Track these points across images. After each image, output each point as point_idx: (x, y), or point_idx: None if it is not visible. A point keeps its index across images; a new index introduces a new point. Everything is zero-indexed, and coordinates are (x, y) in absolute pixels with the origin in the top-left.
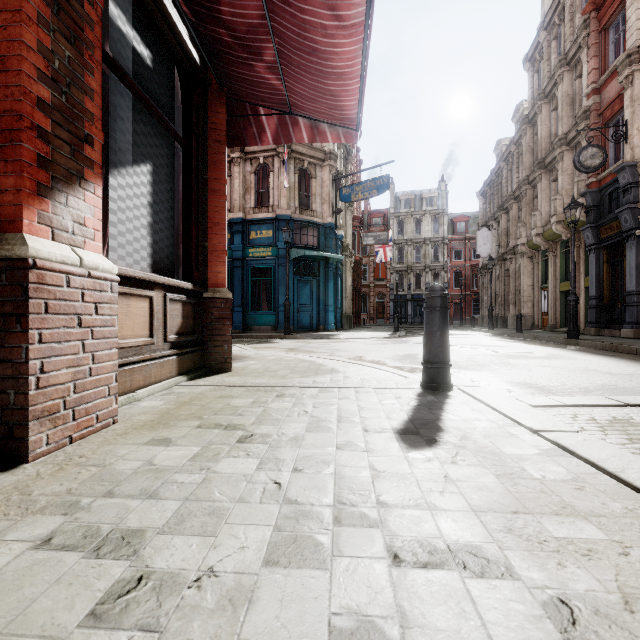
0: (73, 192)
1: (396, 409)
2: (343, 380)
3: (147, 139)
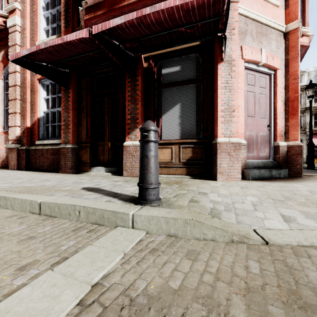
0: (134, 131)
1: (117, 190)
2: (187, 190)
3: (178, 95)
